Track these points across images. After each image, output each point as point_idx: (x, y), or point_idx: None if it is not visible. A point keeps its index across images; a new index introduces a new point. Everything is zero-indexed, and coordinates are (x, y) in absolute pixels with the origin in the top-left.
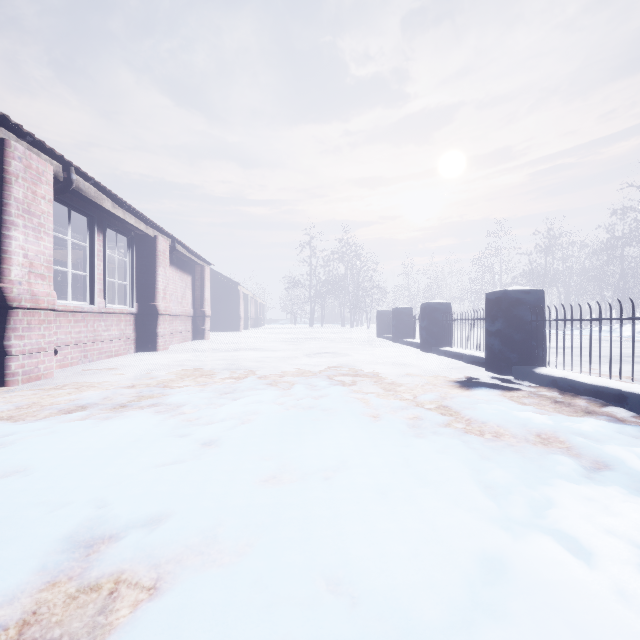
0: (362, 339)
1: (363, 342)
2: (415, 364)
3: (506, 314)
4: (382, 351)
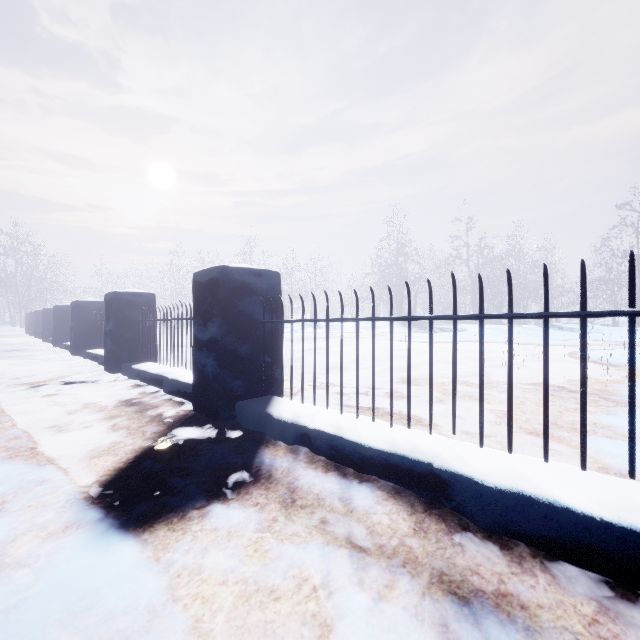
0: (7, 335)
1: (2, 336)
2: (10, 342)
3: (46, 318)
4: (5, 339)
